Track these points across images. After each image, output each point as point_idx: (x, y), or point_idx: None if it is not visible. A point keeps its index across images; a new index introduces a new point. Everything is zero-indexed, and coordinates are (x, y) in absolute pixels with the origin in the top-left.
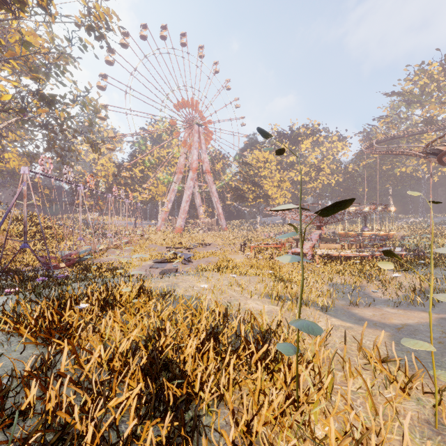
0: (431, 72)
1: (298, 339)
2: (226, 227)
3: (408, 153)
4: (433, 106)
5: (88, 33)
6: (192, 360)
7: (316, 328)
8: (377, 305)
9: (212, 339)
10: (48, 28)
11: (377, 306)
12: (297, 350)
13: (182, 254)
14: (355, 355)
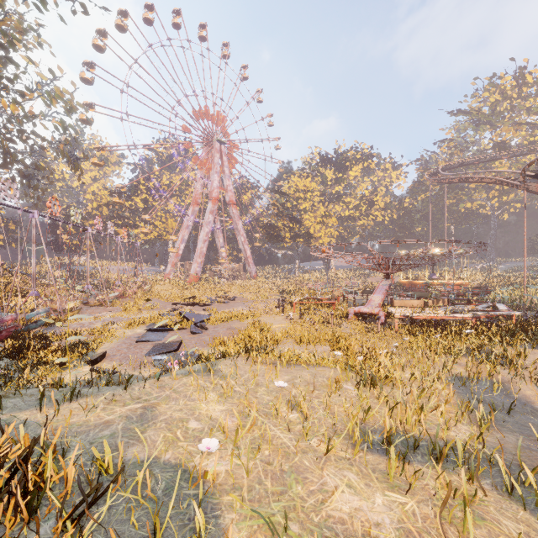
0: (504, 86)
1: None
2: (255, 274)
3: (490, 180)
4: (506, 128)
5: None
6: None
7: None
8: None
9: None
10: None
11: None
12: None
13: (193, 316)
14: None
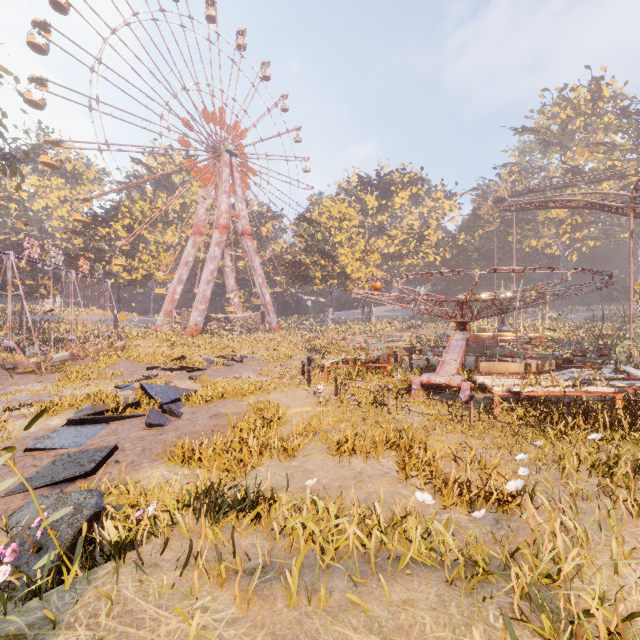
0: (577, 100)
1: None
2: (277, 326)
3: (578, 203)
4: (580, 150)
5: None
6: None
7: None
8: None
9: None
10: None
11: None
12: None
13: (162, 391)
14: None
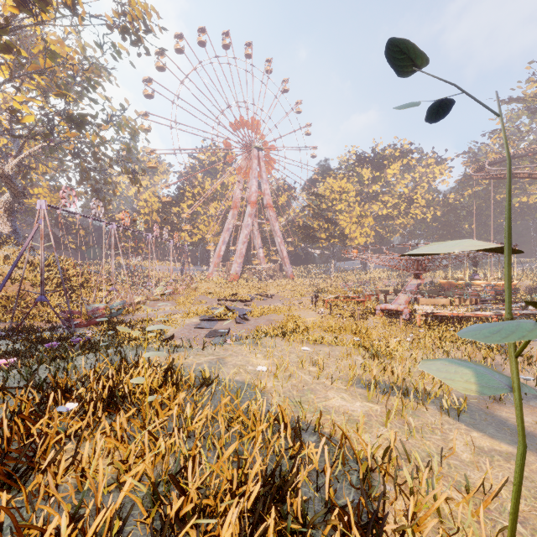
0: None
1: None
2: (291, 274)
3: None
4: None
5: (123, 37)
6: None
7: None
8: (531, 401)
9: (272, 509)
10: (76, 33)
11: (532, 402)
12: None
13: (237, 310)
14: None
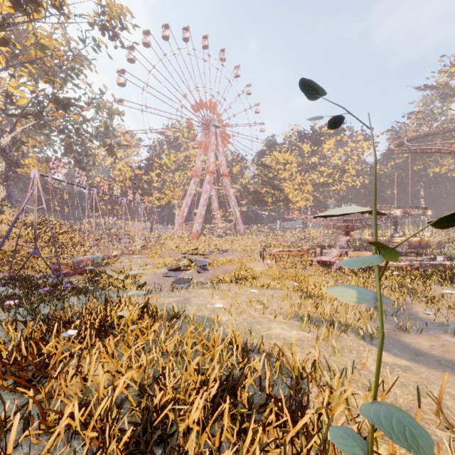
0: None
1: (372, 435)
2: (244, 232)
3: (446, 151)
4: None
5: (102, 33)
6: (199, 428)
7: (419, 435)
8: (430, 330)
9: (227, 398)
10: (62, 29)
11: (431, 332)
12: (370, 452)
13: (198, 261)
14: (431, 420)
